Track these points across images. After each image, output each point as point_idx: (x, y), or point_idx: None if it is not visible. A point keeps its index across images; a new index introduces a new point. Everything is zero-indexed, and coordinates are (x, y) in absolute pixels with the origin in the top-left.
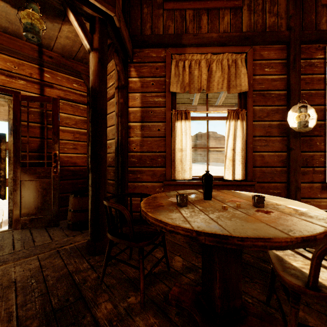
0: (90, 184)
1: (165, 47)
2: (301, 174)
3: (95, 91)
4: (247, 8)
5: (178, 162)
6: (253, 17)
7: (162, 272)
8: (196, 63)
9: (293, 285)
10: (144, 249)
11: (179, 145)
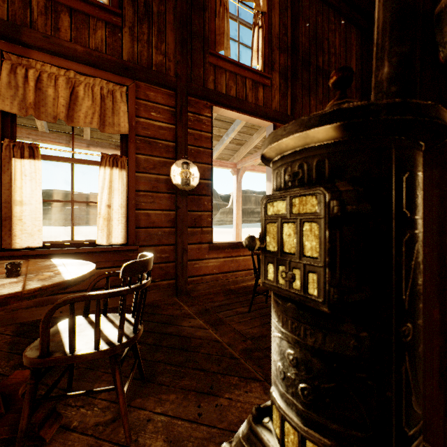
0: None
1: None
2: (190, 235)
3: None
4: (129, 32)
5: (13, 222)
6: (137, 46)
7: None
8: (51, 78)
9: (26, 359)
10: None
11: (16, 196)
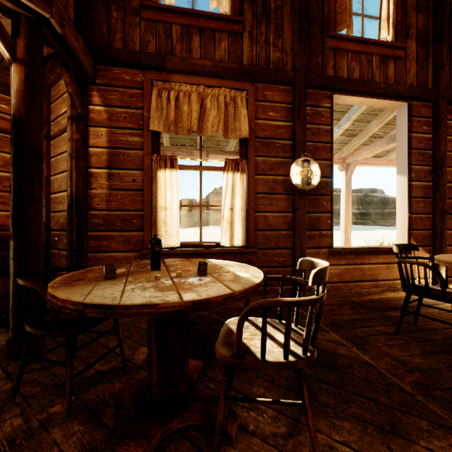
0: (11, 256)
1: (143, 69)
2: (308, 238)
3: (20, 121)
4: (248, 36)
5: (160, 224)
6: (255, 48)
7: (115, 369)
8: (186, 96)
9: (222, 357)
10: (101, 342)
11: (162, 202)
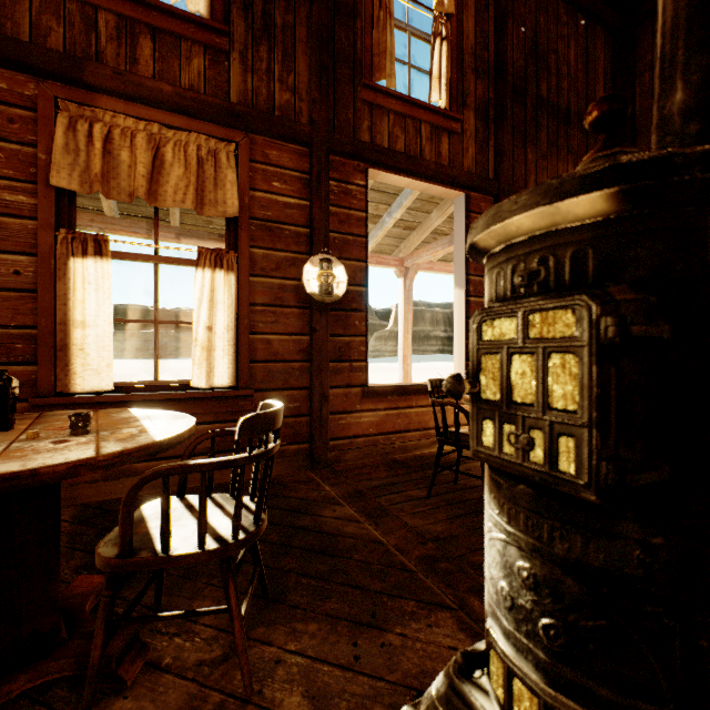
0: None
1: (38, 75)
2: (333, 373)
3: None
4: (239, 59)
5: (72, 353)
6: (251, 80)
7: None
8: (126, 136)
9: (100, 559)
10: None
11: (76, 314)
